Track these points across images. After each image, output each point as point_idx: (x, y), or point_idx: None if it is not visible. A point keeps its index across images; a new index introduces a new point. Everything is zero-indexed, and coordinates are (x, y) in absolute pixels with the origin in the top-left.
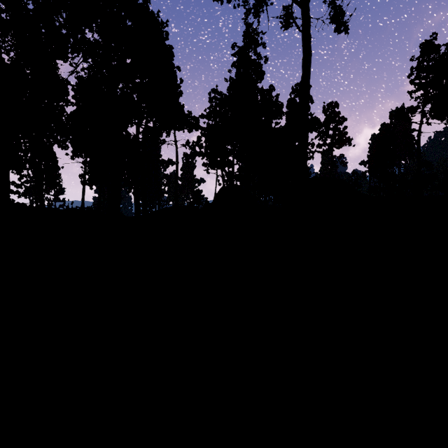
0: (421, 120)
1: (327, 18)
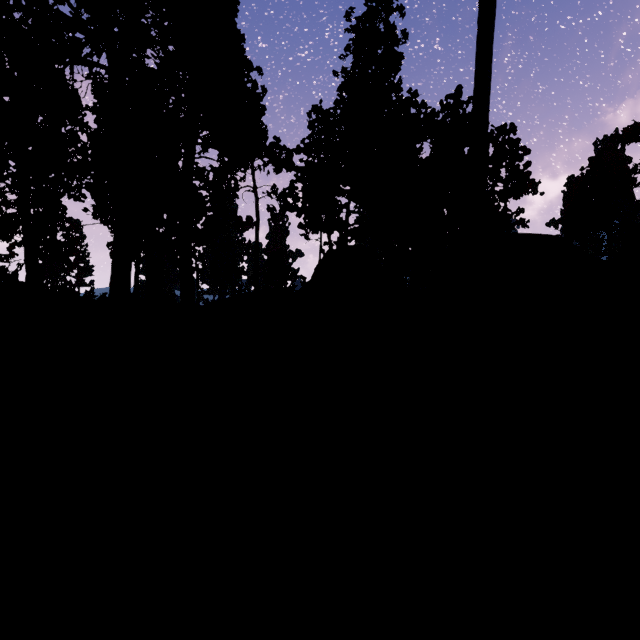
0: None
1: None
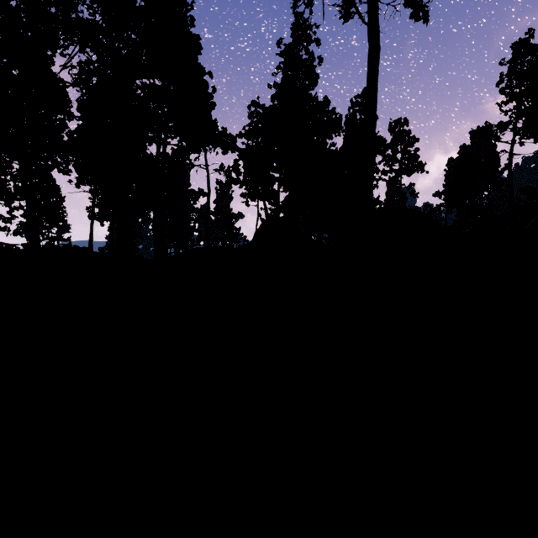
0: (513, 138)
1: (400, 3)
